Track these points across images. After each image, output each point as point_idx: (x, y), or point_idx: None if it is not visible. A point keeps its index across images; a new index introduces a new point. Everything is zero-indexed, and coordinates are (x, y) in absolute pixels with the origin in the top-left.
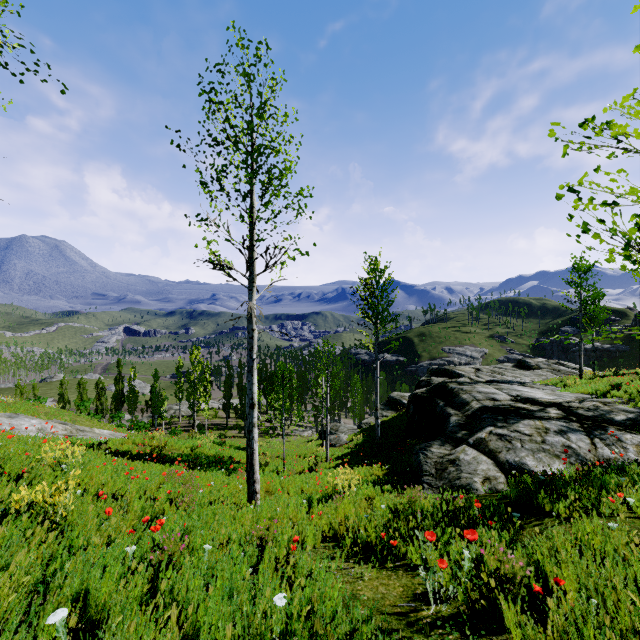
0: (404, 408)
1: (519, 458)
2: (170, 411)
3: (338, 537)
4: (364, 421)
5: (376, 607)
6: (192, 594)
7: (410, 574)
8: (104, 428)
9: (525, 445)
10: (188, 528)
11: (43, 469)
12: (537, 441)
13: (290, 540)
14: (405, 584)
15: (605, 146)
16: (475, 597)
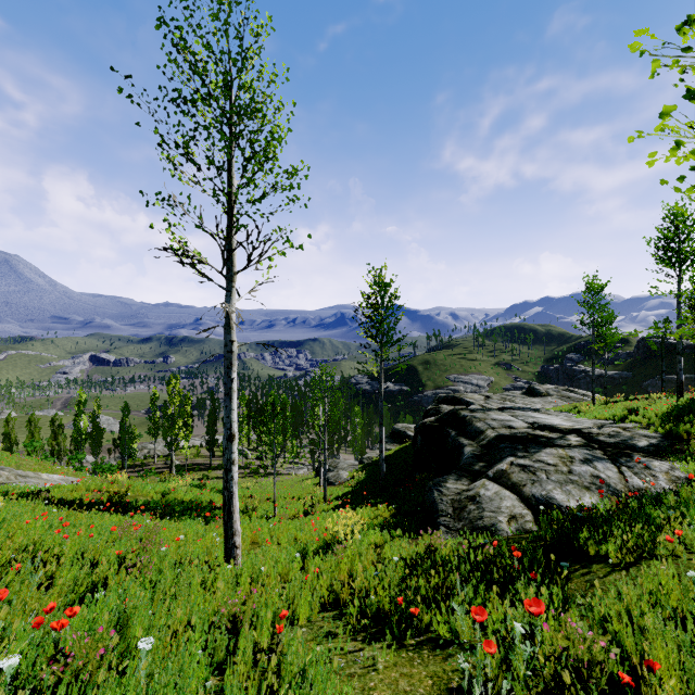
0: (409, 440)
1: (546, 492)
2: (143, 451)
3: (340, 603)
4: (366, 456)
5: None
6: None
7: (438, 655)
8: (58, 472)
9: (551, 476)
10: (128, 610)
11: None
12: (563, 471)
13: (276, 615)
14: (434, 673)
15: None
16: None
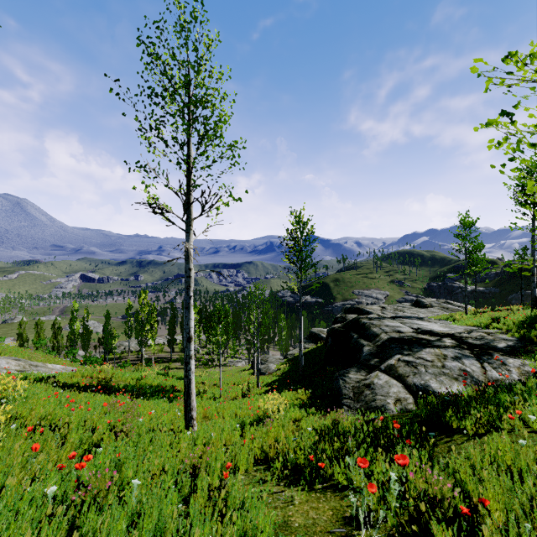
0: (323, 341)
1: (424, 381)
2: (121, 347)
3: (269, 460)
4: (289, 352)
5: (308, 535)
6: None
7: (338, 495)
8: (58, 363)
9: (428, 370)
10: (121, 460)
11: None
12: (438, 366)
13: (223, 466)
14: (334, 507)
15: (527, 81)
16: (405, 521)
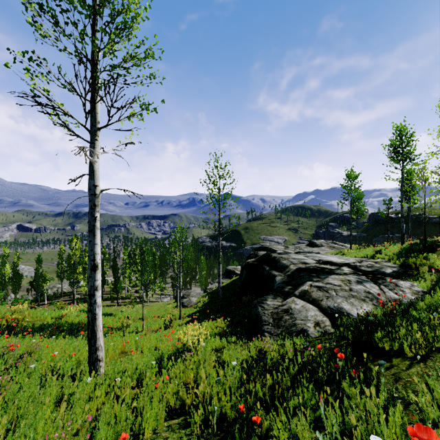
0: (236, 276)
1: (337, 304)
2: (53, 289)
3: (186, 409)
4: (208, 287)
5: None
6: None
7: None
8: None
9: (339, 293)
10: None
11: None
12: (346, 290)
13: (119, 434)
14: None
15: None
16: None
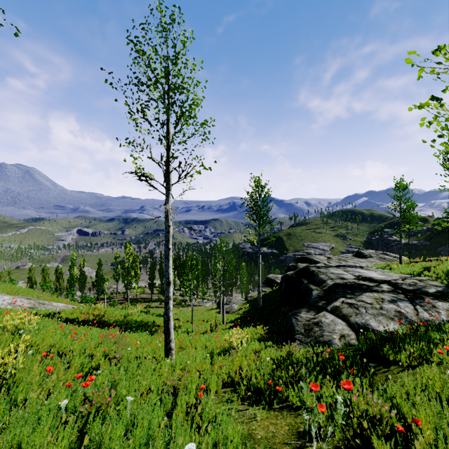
0: (277, 285)
1: (365, 320)
2: (110, 289)
3: (234, 383)
4: (249, 295)
5: (269, 445)
6: (114, 444)
7: (293, 414)
8: (61, 302)
9: (368, 311)
10: (116, 381)
11: (4, 334)
12: (377, 308)
13: (197, 388)
14: (290, 423)
15: None
16: (350, 436)
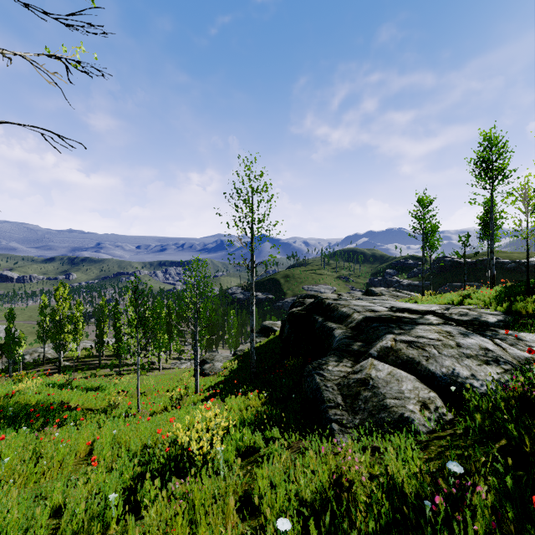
0: (275, 334)
1: (446, 368)
2: (33, 354)
3: None
4: (239, 348)
5: None
6: None
7: None
8: None
9: (442, 351)
10: None
11: None
12: (452, 345)
13: None
14: None
15: None
16: None
